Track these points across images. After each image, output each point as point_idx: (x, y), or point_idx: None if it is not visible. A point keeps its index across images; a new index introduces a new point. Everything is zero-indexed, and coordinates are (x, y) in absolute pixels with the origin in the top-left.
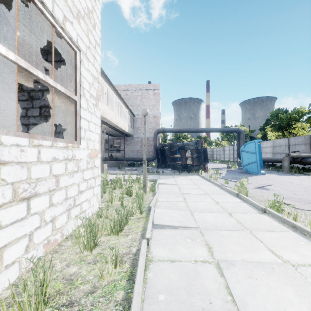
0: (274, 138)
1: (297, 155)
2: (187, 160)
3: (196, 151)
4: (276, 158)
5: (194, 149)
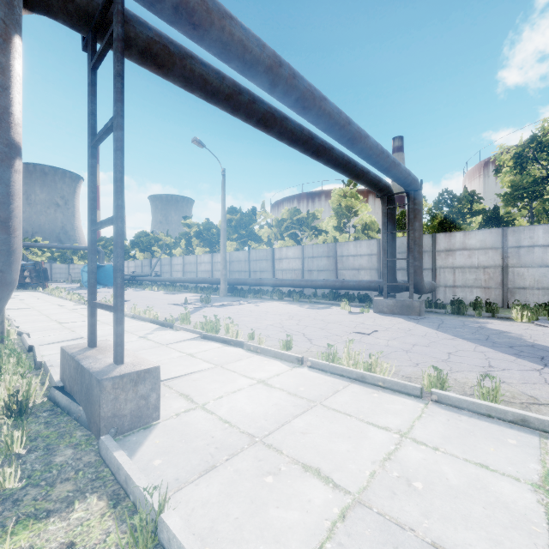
0: (142, 258)
1: (130, 274)
2: (27, 279)
3: (35, 271)
4: (126, 277)
5: (33, 269)
